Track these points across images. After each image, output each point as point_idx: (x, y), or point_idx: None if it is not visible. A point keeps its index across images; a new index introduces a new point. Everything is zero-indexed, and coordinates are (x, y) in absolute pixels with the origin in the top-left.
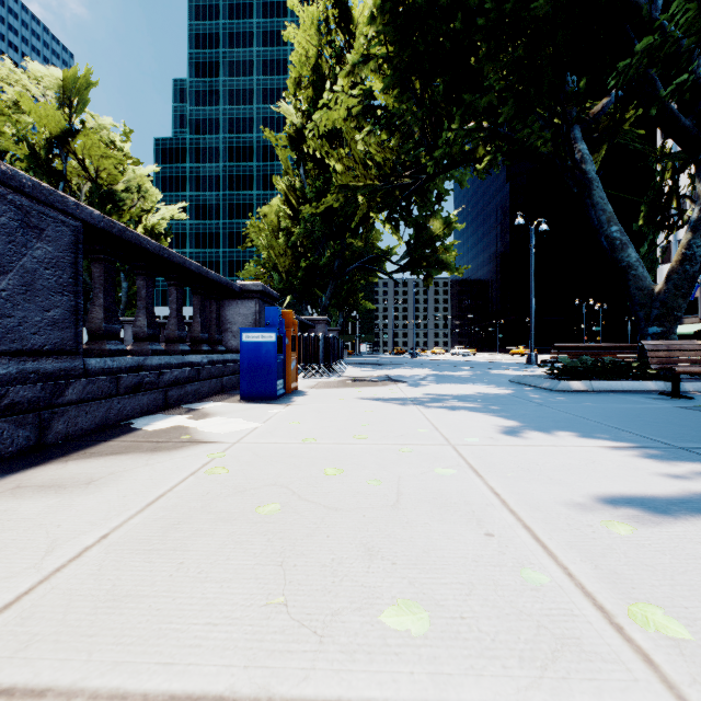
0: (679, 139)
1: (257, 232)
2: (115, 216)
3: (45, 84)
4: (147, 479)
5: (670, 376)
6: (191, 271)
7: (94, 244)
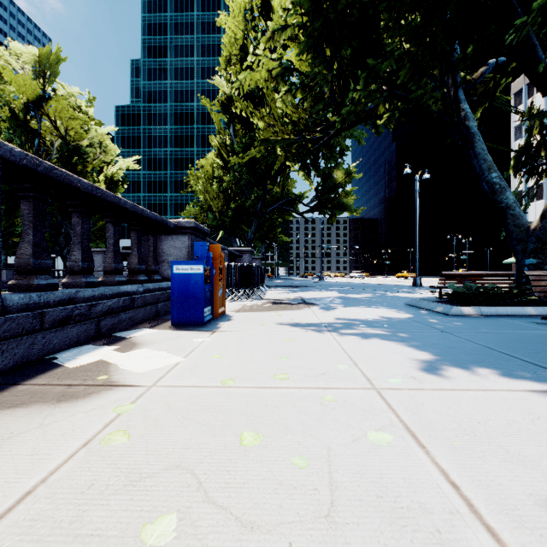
0: None
1: (196, 180)
2: (80, 166)
3: (23, 60)
4: (26, 455)
5: (545, 301)
6: (126, 209)
7: (22, 182)
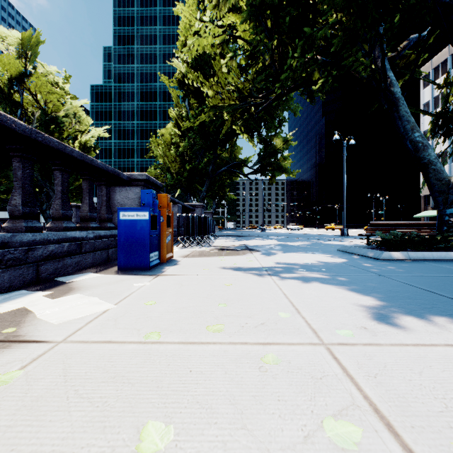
0: None
1: (156, 146)
2: (57, 133)
3: (8, 42)
4: None
5: None
6: (72, 157)
7: None
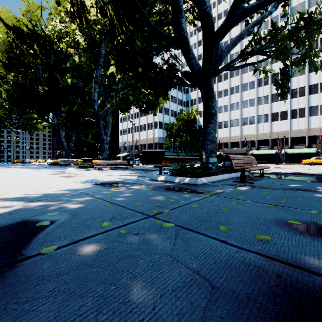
0: (68, 129)
1: None
2: None
3: None
4: None
5: (69, 164)
6: None
7: None
